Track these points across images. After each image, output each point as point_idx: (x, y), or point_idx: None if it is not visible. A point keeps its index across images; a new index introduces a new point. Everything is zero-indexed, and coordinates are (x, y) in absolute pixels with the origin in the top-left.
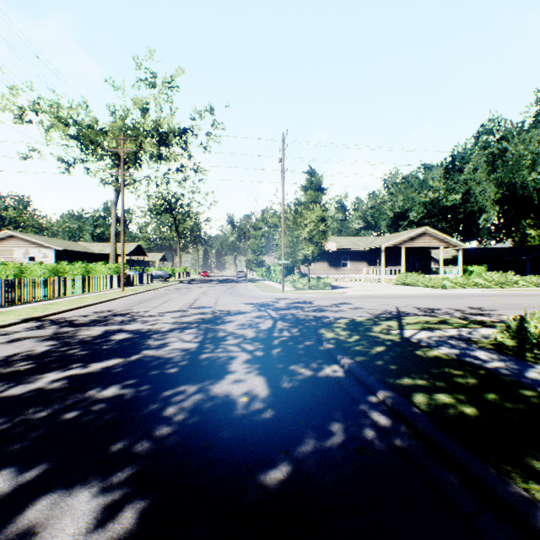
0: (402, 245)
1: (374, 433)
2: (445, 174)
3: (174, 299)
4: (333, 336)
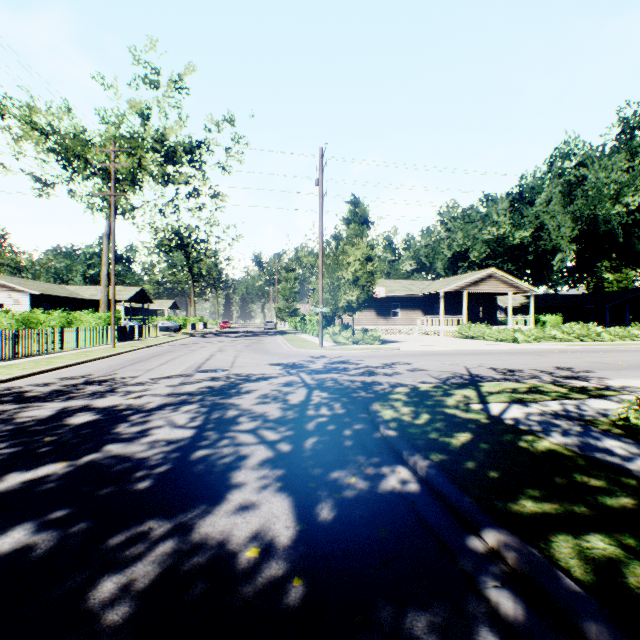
0: (465, 291)
1: None
2: (512, 207)
3: (178, 358)
4: (393, 415)
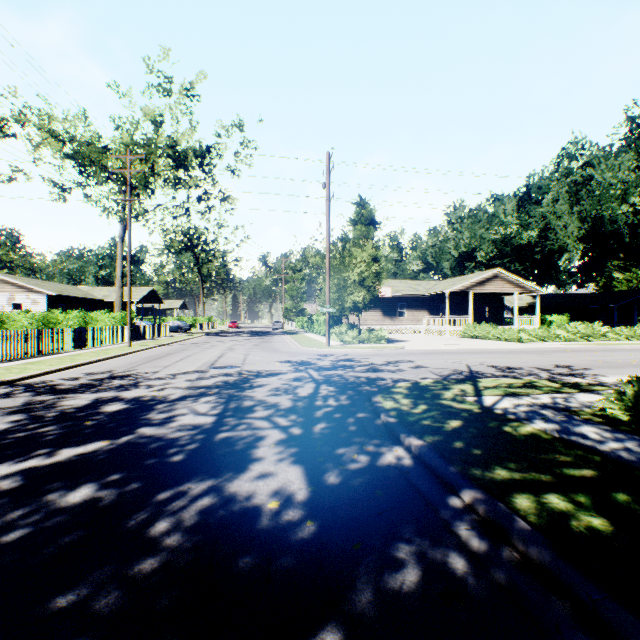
0: (470, 291)
1: (464, 562)
2: (519, 207)
3: (192, 356)
4: (393, 405)
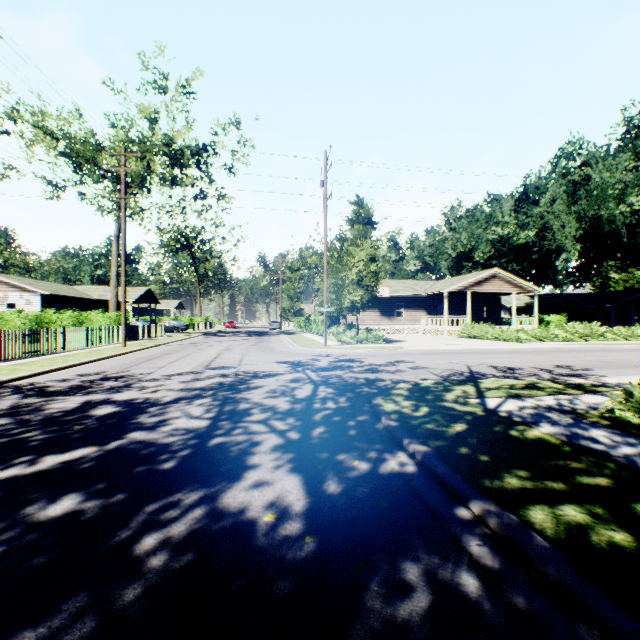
0: (468, 291)
1: (478, 584)
2: (516, 207)
3: (188, 356)
4: (394, 408)
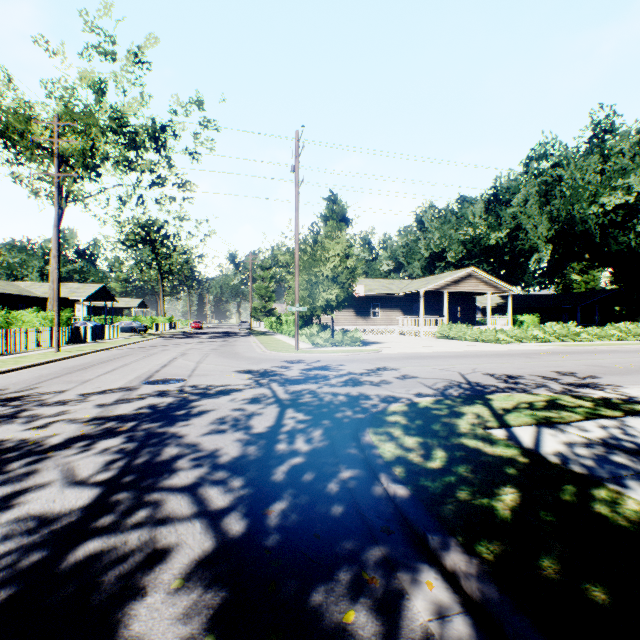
0: (445, 290)
1: None
2: (487, 208)
3: (130, 364)
4: (395, 452)
